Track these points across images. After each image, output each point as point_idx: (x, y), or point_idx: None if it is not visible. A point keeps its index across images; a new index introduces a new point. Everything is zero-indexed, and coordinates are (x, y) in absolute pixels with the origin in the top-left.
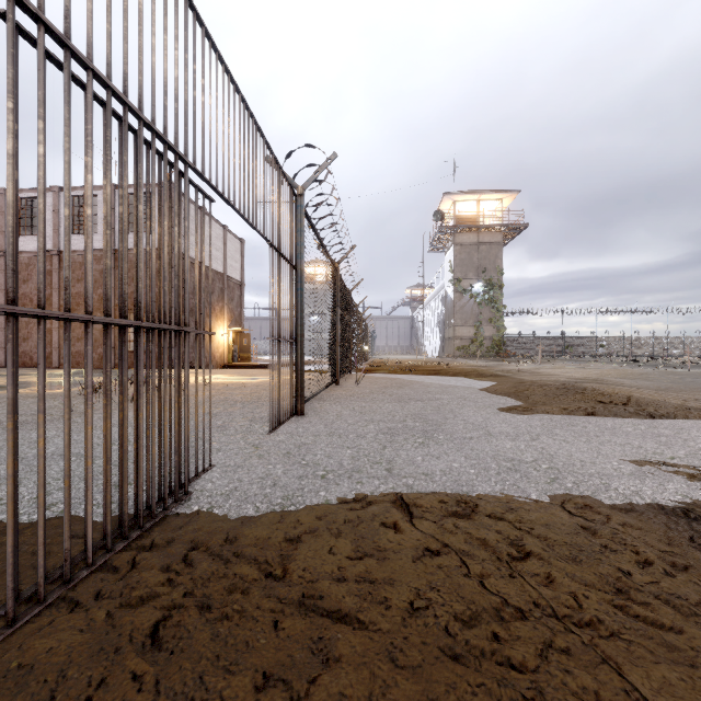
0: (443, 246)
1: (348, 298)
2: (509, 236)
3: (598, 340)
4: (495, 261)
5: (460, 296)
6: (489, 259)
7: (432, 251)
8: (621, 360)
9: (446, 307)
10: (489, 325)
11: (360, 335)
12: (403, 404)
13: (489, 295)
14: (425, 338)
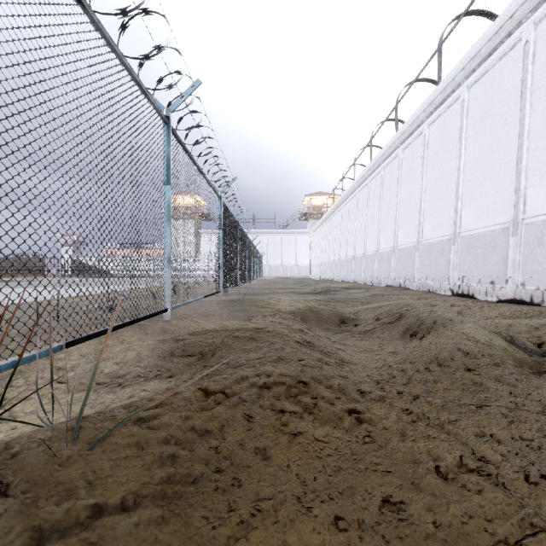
0: None
1: None
2: None
3: None
4: None
5: None
6: None
7: None
8: None
9: None
10: None
11: None
12: None
13: None
14: None
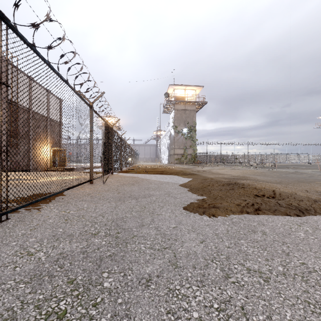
0: (169, 111)
1: (110, 129)
2: (199, 107)
3: (235, 156)
4: (193, 118)
5: (177, 134)
6: (190, 117)
7: (164, 113)
8: (245, 165)
9: (170, 139)
10: (190, 148)
11: (125, 152)
12: (119, 204)
13: (190, 134)
14: (162, 155)
